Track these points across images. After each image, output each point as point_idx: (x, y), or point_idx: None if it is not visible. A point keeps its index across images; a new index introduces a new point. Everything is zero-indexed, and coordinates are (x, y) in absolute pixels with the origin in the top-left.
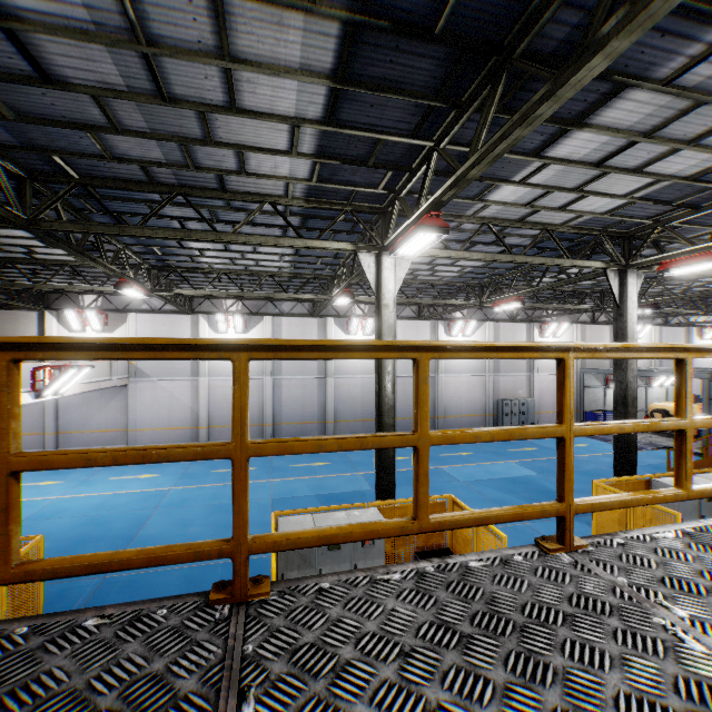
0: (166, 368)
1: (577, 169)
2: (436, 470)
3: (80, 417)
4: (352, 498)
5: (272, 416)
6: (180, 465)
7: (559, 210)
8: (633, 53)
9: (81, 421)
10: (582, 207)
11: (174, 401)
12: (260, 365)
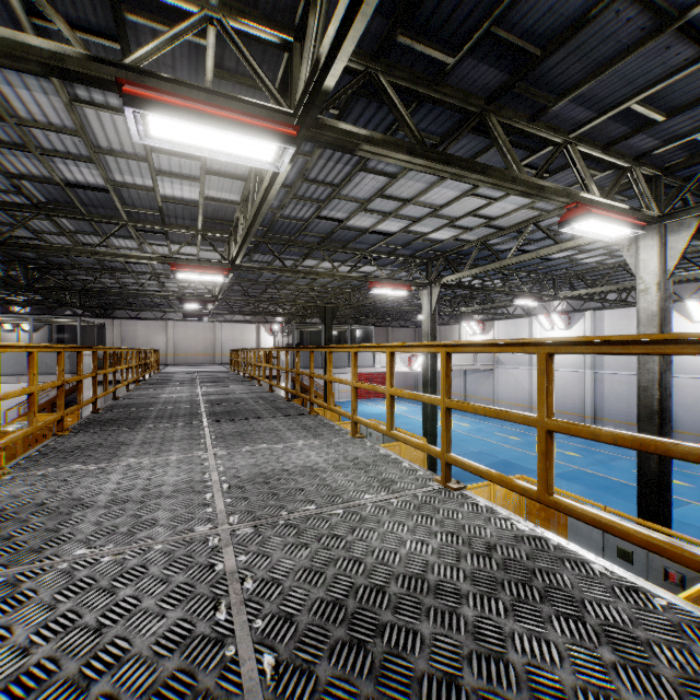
0: (513, 359)
1: (422, 222)
2: (673, 500)
3: (474, 388)
4: (516, 469)
5: (591, 409)
6: (490, 426)
7: (493, 220)
8: (325, 228)
9: (474, 390)
10: (505, 210)
11: (518, 384)
12: (582, 359)
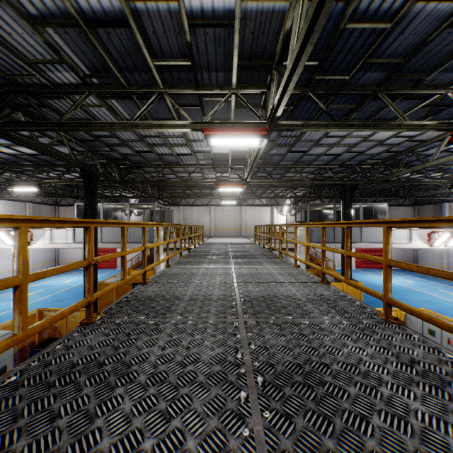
0: None
1: None
2: None
3: None
4: None
5: None
6: None
7: None
8: (413, 37)
9: None
10: None
11: None
12: None
